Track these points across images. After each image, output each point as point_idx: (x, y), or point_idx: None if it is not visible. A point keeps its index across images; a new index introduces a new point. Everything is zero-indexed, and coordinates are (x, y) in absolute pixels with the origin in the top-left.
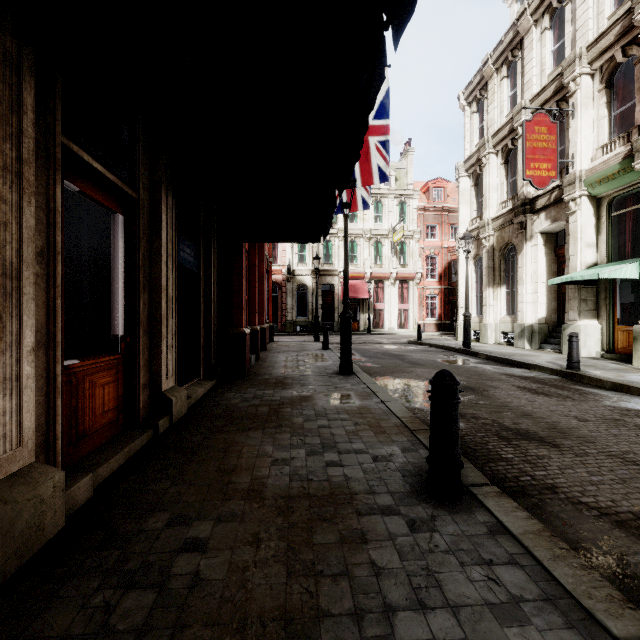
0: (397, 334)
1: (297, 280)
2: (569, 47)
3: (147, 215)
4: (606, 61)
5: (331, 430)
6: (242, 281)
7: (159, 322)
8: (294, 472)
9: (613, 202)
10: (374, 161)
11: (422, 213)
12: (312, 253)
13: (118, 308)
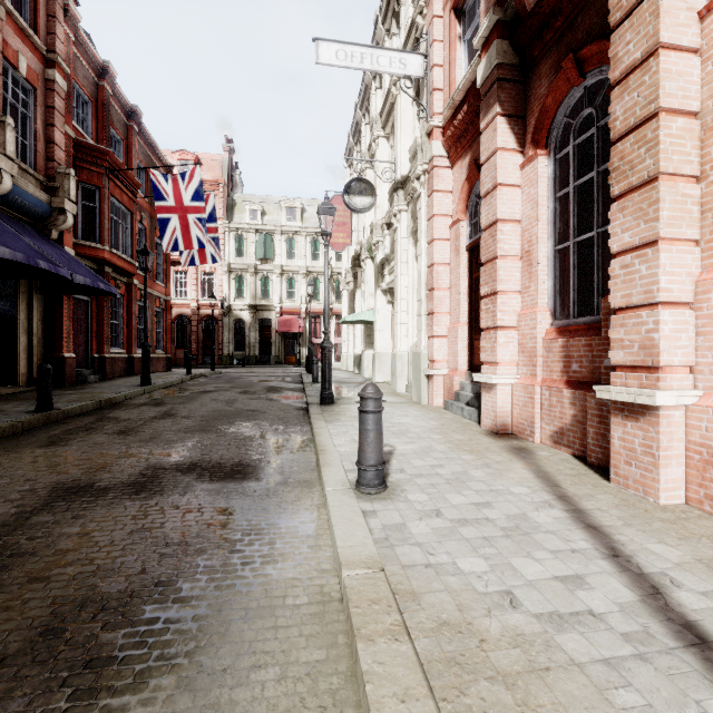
0: None
1: (234, 315)
2: None
3: None
4: None
5: None
6: (63, 321)
7: None
8: None
9: None
10: (193, 232)
11: None
12: (250, 288)
13: None
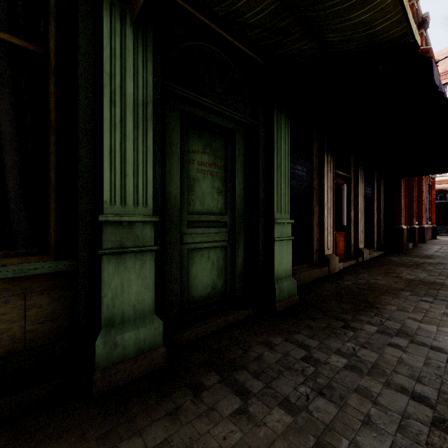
0: None
1: None
2: None
3: (353, 181)
4: None
5: None
6: (400, 199)
7: (357, 221)
8: (417, 277)
9: None
10: None
11: None
12: None
13: (344, 216)
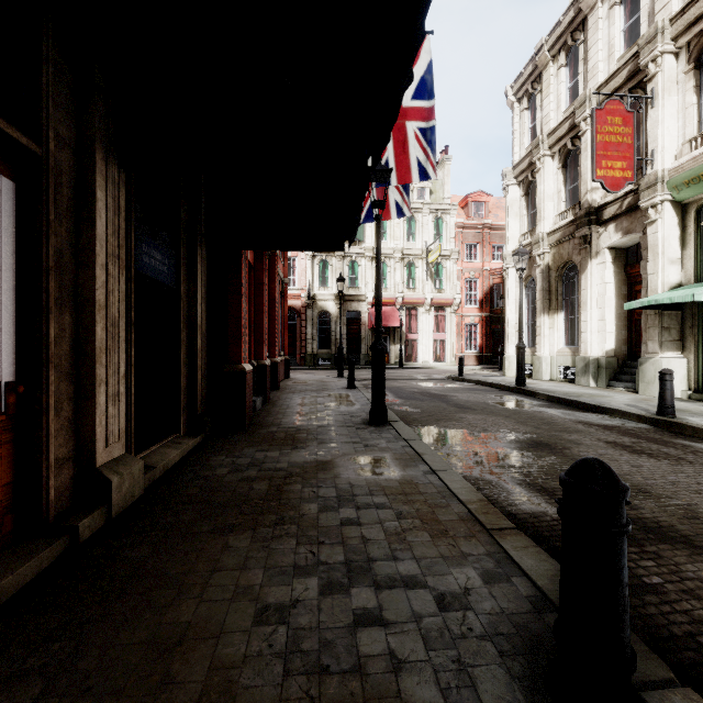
0: (433, 368)
1: (318, 306)
2: (646, 23)
3: (69, 189)
4: (695, 35)
5: (361, 530)
6: (241, 302)
7: (91, 359)
8: (294, 645)
9: (702, 209)
10: (412, 153)
11: (461, 230)
12: (336, 275)
13: (1, 336)
